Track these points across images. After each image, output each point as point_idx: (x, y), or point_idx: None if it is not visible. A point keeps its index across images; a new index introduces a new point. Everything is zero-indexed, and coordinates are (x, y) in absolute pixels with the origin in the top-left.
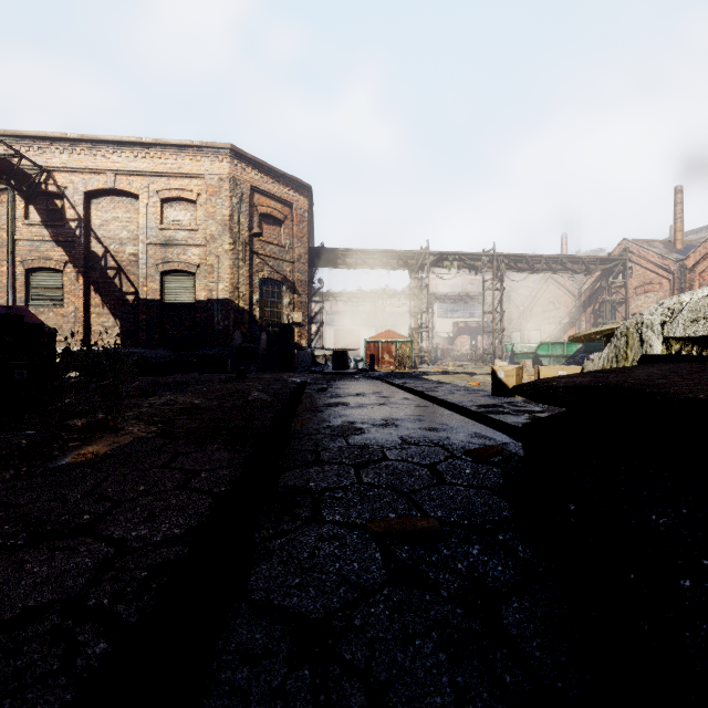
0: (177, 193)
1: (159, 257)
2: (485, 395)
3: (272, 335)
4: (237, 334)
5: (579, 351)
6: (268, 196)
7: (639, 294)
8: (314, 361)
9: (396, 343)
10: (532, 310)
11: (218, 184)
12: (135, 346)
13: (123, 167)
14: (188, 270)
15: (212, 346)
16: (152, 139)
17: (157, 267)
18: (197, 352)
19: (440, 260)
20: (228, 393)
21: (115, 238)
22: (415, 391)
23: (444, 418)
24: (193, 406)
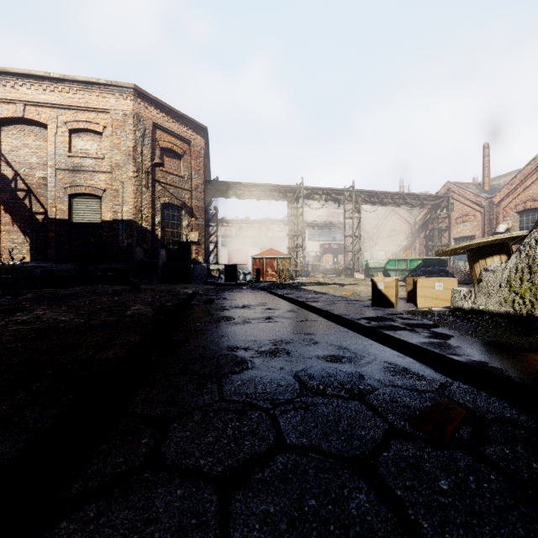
0: (84, 124)
1: (67, 181)
2: (365, 305)
3: (173, 252)
4: (138, 250)
5: (419, 266)
6: (169, 133)
7: (459, 223)
8: (210, 274)
9: (277, 259)
10: (379, 235)
11: (123, 118)
12: (44, 261)
13: (32, 98)
14: (95, 193)
15: (117, 261)
16: (59, 75)
17: (65, 190)
18: (101, 266)
19: (312, 194)
20: (108, 306)
21: (25, 163)
22: (299, 302)
23: (340, 338)
24: (49, 325)
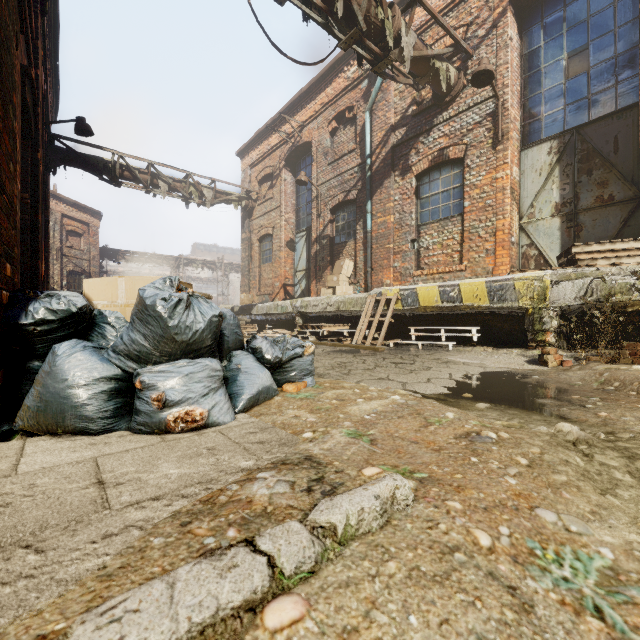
0: None
1: None
2: None
3: None
4: None
5: None
6: (73, 219)
7: None
8: None
9: None
10: None
11: None
12: None
13: None
14: None
15: None
16: None
17: None
18: None
19: (191, 262)
20: None
21: None
22: None
23: None
24: None
